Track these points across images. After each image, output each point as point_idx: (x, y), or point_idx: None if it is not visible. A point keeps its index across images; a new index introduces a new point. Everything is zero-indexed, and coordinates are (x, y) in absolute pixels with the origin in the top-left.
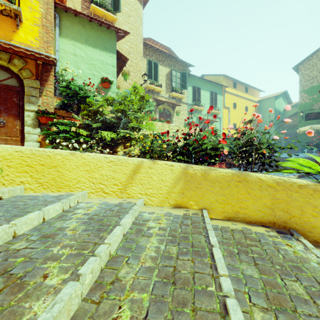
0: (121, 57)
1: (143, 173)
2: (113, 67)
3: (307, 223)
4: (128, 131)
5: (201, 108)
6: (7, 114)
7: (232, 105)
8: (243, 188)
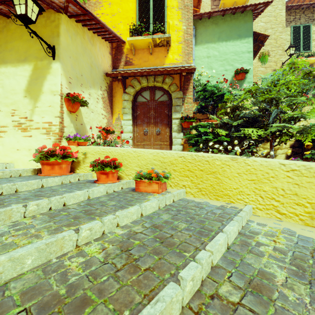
0: (258, 38)
1: None
2: (249, 53)
3: None
4: (286, 125)
5: None
6: (161, 124)
7: None
8: None
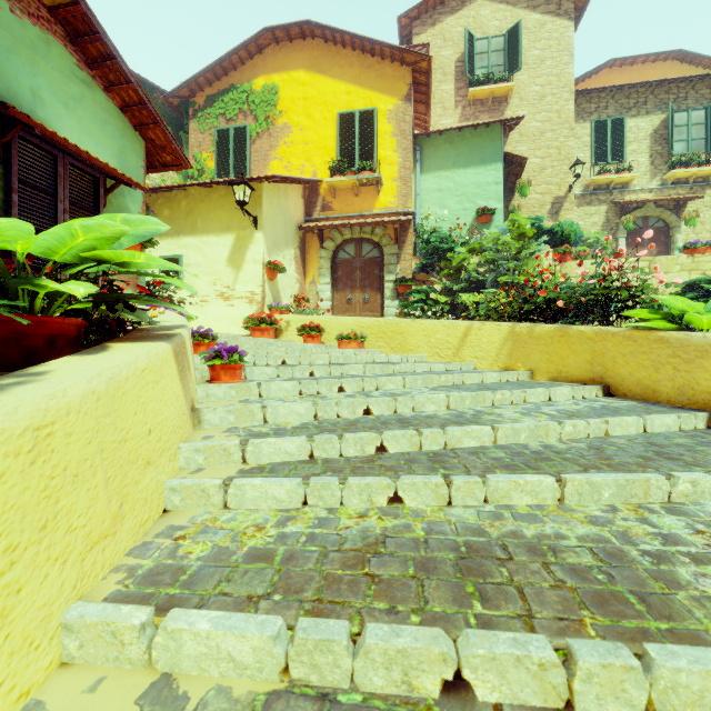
0: (514, 160)
1: (473, 335)
2: (497, 185)
3: (618, 375)
4: (493, 291)
5: None
6: (370, 289)
7: None
8: (565, 343)
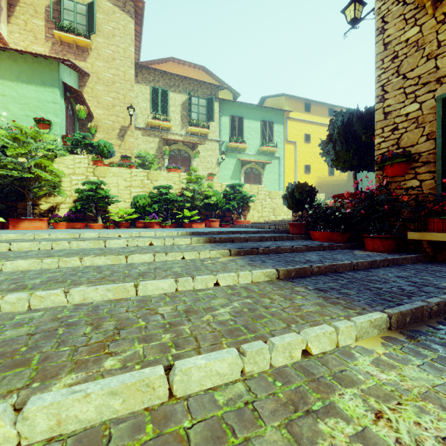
0: (73, 91)
1: None
2: (55, 104)
3: None
4: None
5: (242, 145)
6: None
7: (302, 137)
8: None
